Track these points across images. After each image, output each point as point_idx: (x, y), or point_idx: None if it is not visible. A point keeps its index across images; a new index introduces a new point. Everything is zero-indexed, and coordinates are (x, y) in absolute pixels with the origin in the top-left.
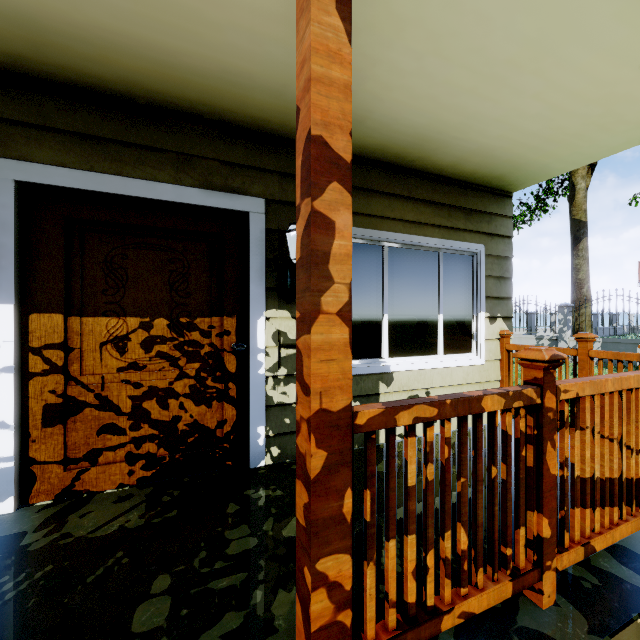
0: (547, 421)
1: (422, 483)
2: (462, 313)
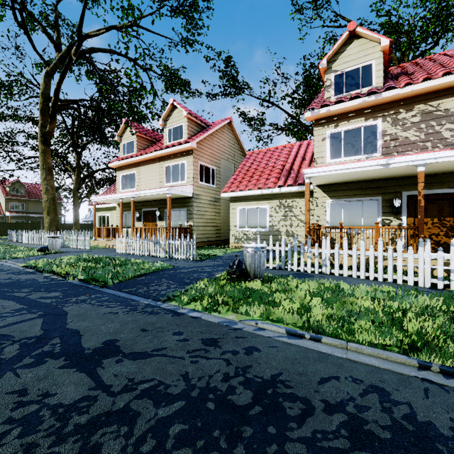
0: None
1: None
2: None
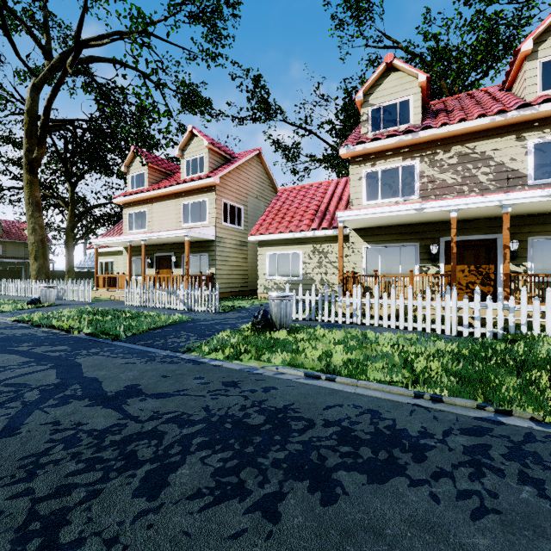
0: None
1: None
2: None
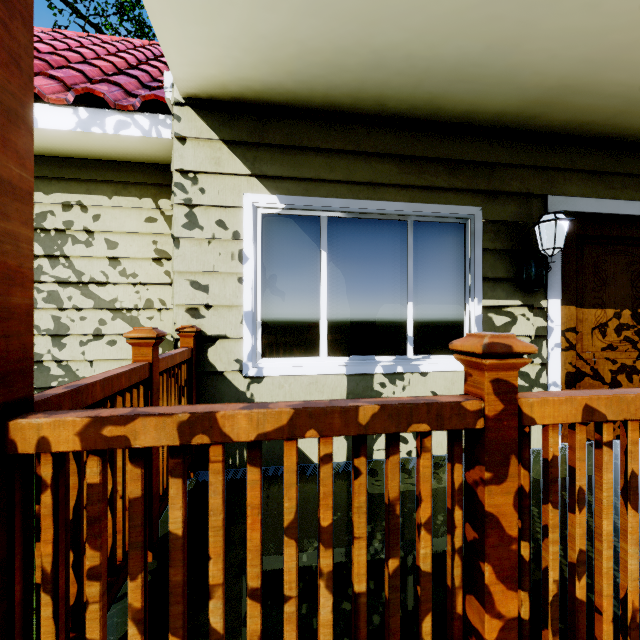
0: None
1: None
2: None
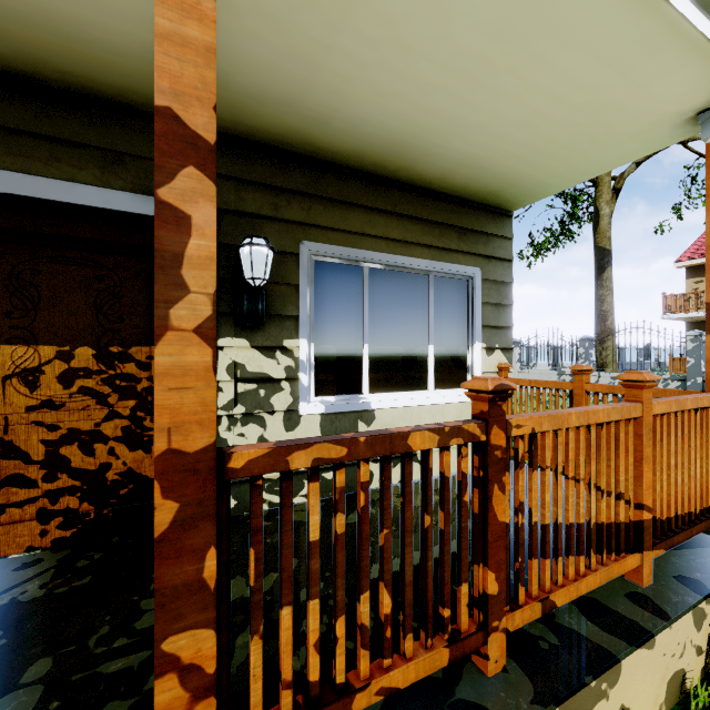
0: (494, 461)
1: (393, 535)
2: (456, 344)
